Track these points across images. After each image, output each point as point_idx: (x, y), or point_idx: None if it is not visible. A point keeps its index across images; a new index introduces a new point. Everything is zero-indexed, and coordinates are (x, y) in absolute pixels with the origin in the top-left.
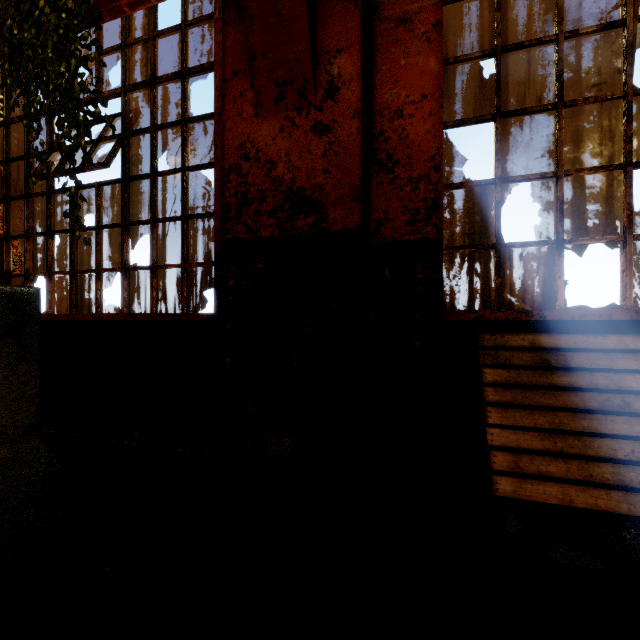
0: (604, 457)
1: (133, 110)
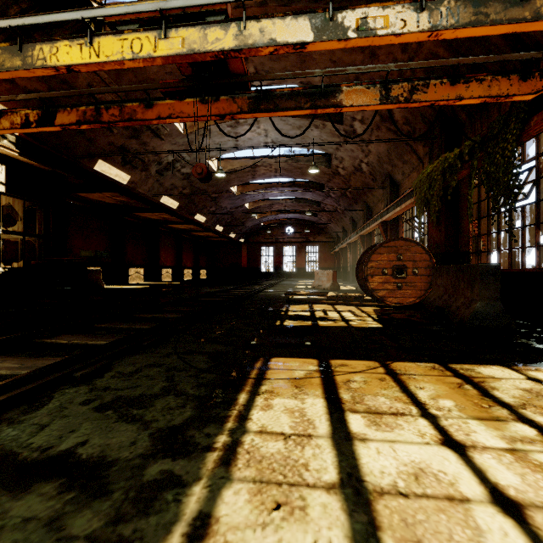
0: None
1: (542, 162)
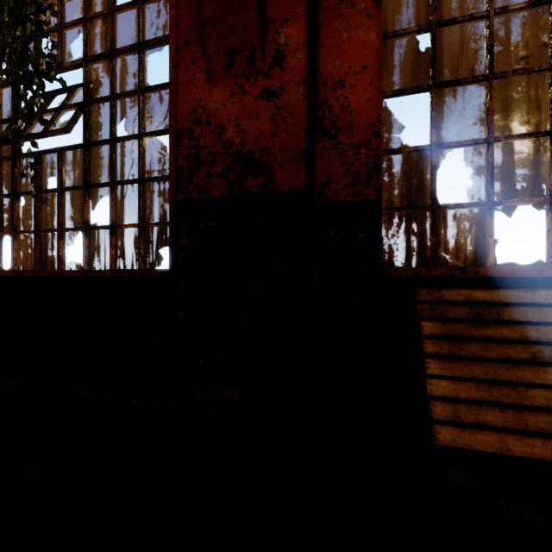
0: (538, 407)
1: (94, 81)
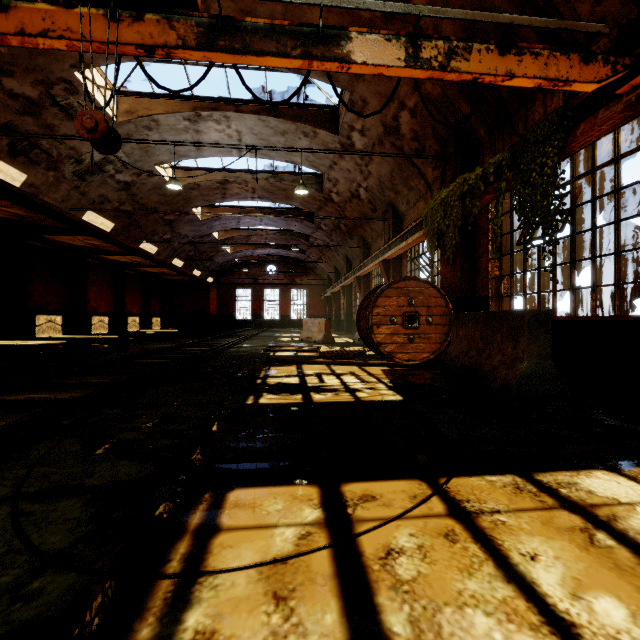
0: None
1: (577, 188)
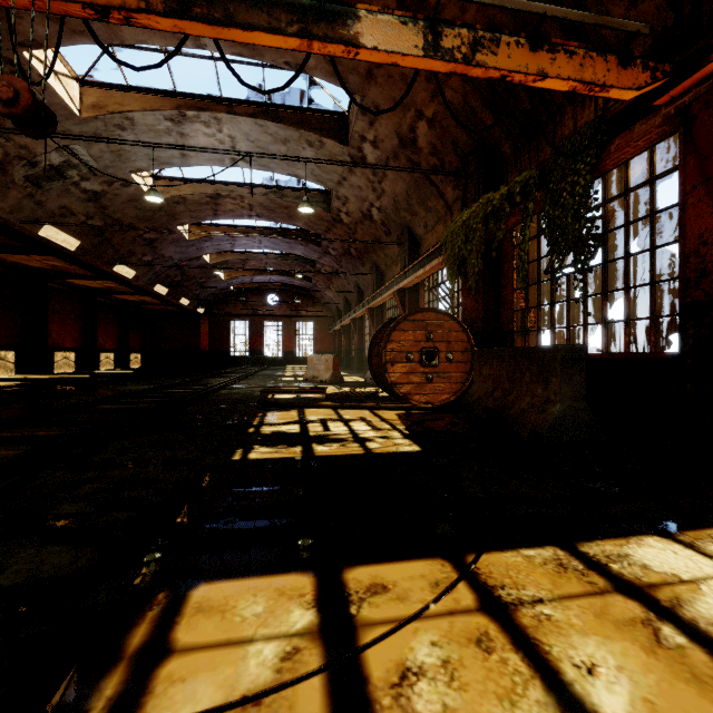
0: None
1: (609, 212)
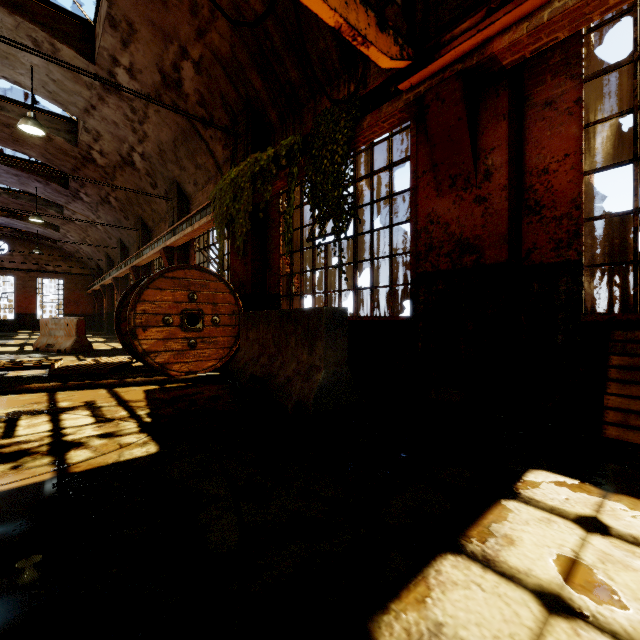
0: None
1: (358, 191)
